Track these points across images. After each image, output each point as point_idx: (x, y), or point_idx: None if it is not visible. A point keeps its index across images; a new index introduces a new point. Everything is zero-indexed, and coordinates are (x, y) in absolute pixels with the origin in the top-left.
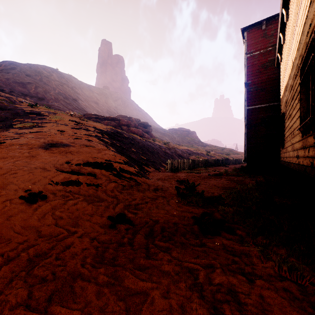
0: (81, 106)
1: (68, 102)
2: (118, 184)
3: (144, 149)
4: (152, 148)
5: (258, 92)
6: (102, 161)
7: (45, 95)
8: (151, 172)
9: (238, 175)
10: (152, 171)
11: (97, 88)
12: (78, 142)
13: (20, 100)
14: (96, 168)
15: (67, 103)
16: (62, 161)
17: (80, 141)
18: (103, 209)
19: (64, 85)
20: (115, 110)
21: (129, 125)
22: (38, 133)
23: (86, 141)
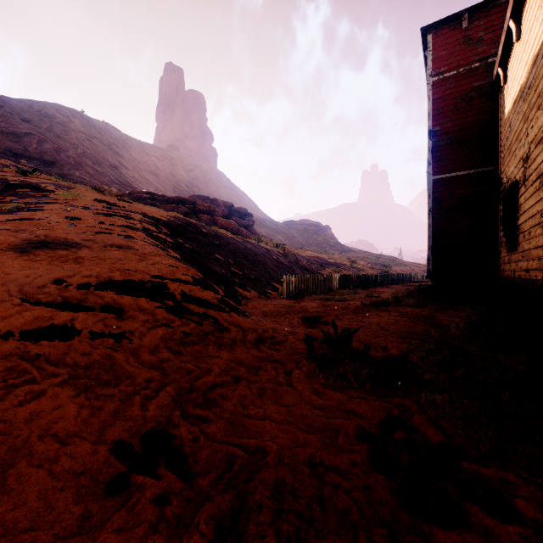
0: (125, 177)
1: (100, 170)
2: (173, 330)
3: (240, 255)
4: (255, 254)
5: (453, 147)
6: (145, 278)
7: (56, 156)
8: (251, 299)
9: (419, 306)
10: (254, 297)
11: (156, 149)
12: (103, 240)
13: (6, 163)
14: (126, 294)
15: (99, 171)
16: (45, 279)
17: (107, 238)
18: (112, 410)
19: (94, 140)
20: (189, 187)
21: (212, 213)
22: (21, 222)
23: (121, 238)
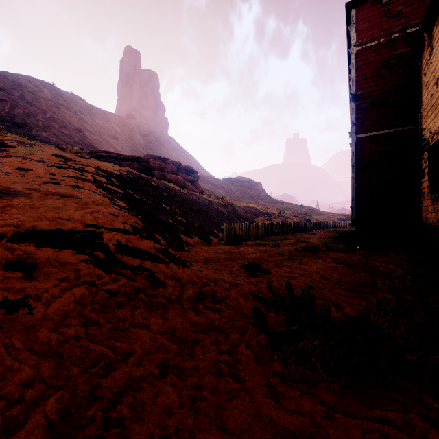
0: (88, 139)
1: (66, 132)
2: (96, 290)
3: (185, 205)
4: (198, 204)
5: (375, 109)
6: (77, 227)
7: (26, 119)
8: (194, 245)
9: (347, 251)
10: (197, 243)
11: (116, 117)
12: (47, 189)
13: None
14: (47, 246)
15: (65, 134)
16: None
17: (53, 187)
18: None
19: (61, 107)
20: (144, 149)
21: (162, 170)
22: None
23: (68, 188)
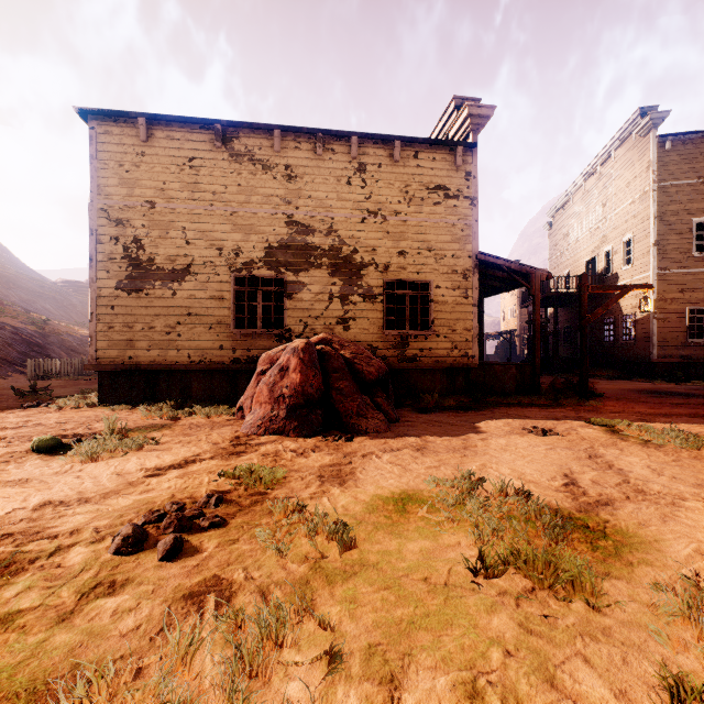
0: None
1: None
2: None
3: None
4: None
5: None
6: None
7: None
8: None
9: None
10: None
11: None
12: None
13: None
14: None
15: None
16: None
17: None
18: None
19: None
20: None
21: None
22: None
23: None
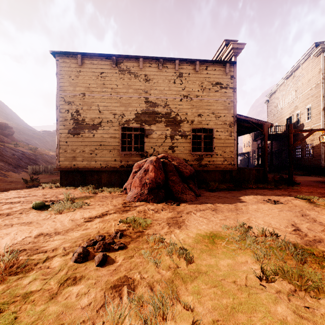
0: None
1: None
2: None
3: (2, 156)
4: (13, 154)
5: None
6: None
7: None
8: (9, 175)
9: None
10: (11, 174)
11: None
12: None
13: None
14: None
15: None
16: None
17: None
18: None
19: None
20: None
21: None
22: None
23: None
